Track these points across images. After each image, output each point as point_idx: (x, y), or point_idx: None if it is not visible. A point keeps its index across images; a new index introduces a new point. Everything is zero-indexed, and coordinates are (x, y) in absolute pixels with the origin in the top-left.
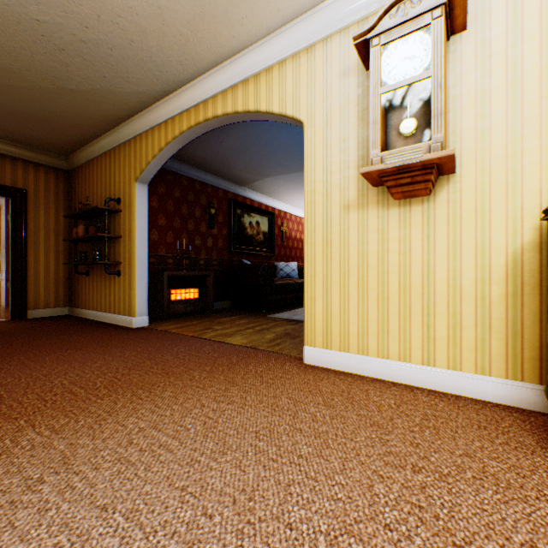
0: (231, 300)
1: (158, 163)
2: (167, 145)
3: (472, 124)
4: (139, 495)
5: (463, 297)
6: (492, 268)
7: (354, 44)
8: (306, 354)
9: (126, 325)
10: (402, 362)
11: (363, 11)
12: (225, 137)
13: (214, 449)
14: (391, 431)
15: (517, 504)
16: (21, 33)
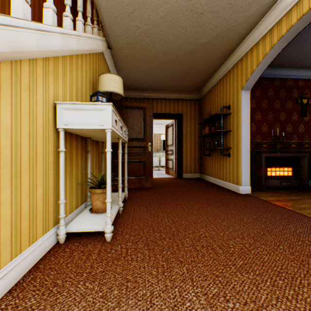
0: None
1: (260, 69)
2: (270, 49)
3: None
4: None
5: None
6: None
7: None
8: None
9: (233, 190)
10: None
11: None
12: None
13: None
14: None
15: None
16: (181, 18)
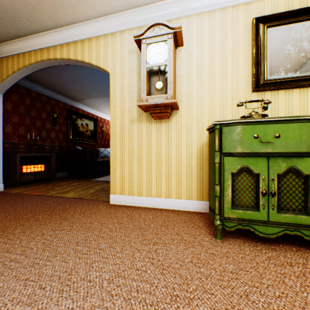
0: (69, 171)
1: (12, 80)
2: (19, 70)
3: (185, 89)
4: None
5: (182, 166)
6: (193, 153)
7: (134, 39)
8: (111, 199)
9: None
10: (158, 198)
11: (140, 23)
12: (64, 71)
13: (49, 255)
14: (148, 230)
15: (190, 248)
16: None
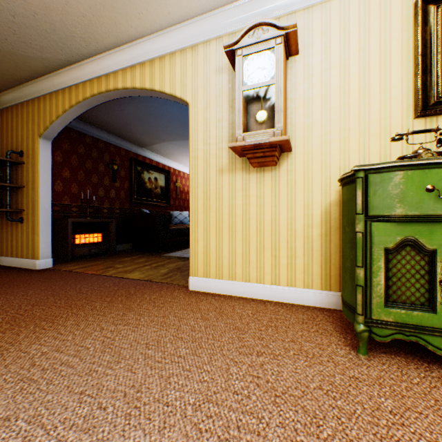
0: (132, 242)
1: (63, 122)
2: (71, 108)
3: (302, 119)
4: (42, 403)
5: (297, 236)
6: (313, 217)
7: (225, 51)
8: (191, 283)
9: (29, 268)
10: (259, 284)
11: (232, 27)
12: (126, 106)
13: (110, 360)
14: (247, 332)
15: (316, 366)
16: None
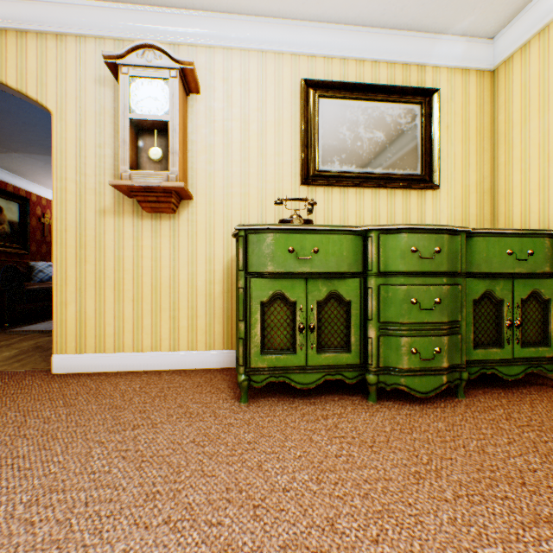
0: None
1: None
2: None
3: (204, 166)
4: None
5: (199, 294)
6: (216, 273)
7: (106, 61)
8: (56, 363)
9: None
10: (155, 352)
11: (119, 32)
12: None
13: None
14: (127, 408)
15: (197, 423)
16: None
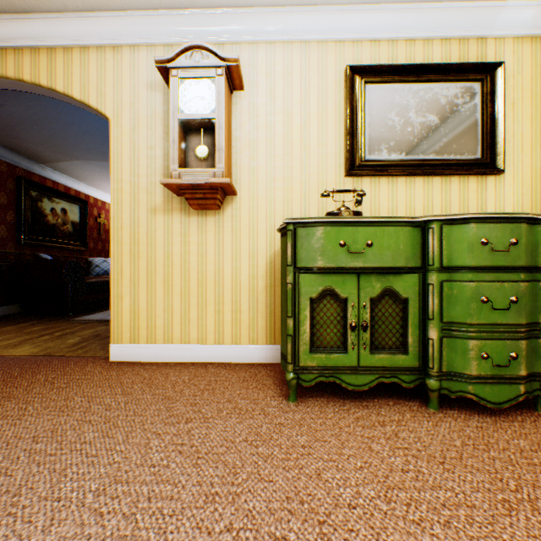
0: (22, 303)
1: None
2: None
3: (247, 162)
4: None
5: (242, 289)
6: (259, 267)
7: (157, 66)
8: (113, 352)
9: None
10: (201, 344)
11: (168, 38)
12: (9, 100)
13: None
14: (179, 400)
15: (247, 421)
16: None
